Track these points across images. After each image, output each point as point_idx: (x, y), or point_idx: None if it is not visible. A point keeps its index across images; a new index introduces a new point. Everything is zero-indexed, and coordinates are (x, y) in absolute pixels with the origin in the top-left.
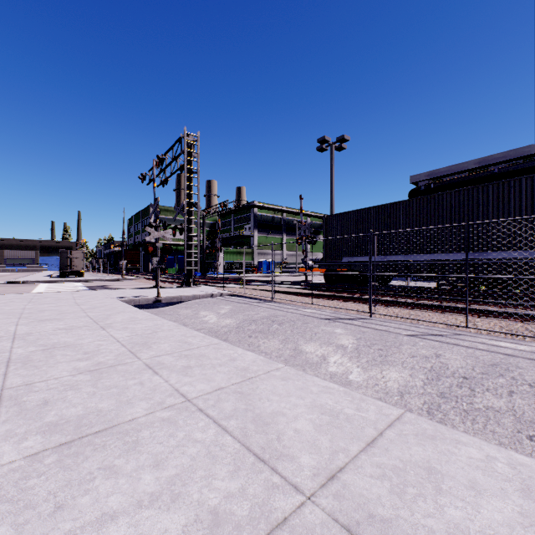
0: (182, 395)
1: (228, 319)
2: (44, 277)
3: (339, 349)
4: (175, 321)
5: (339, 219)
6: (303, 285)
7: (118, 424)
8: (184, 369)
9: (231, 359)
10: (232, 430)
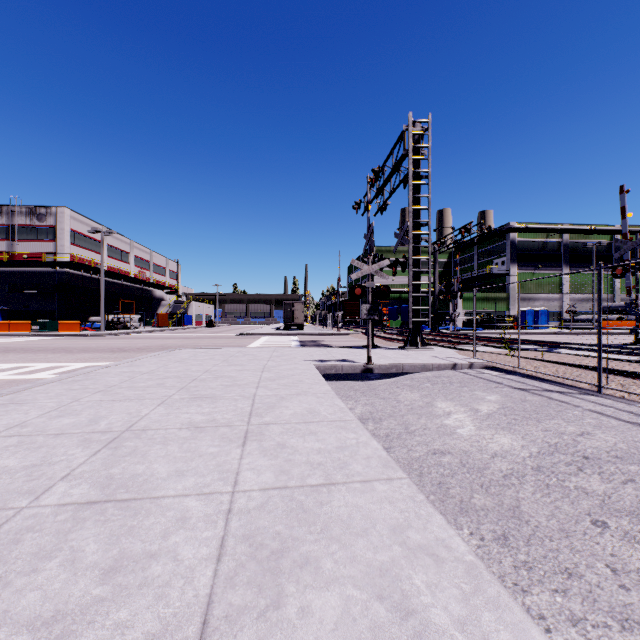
0: None
1: (503, 435)
2: (270, 330)
3: None
4: (391, 416)
5: None
6: None
7: None
8: None
9: None
10: None
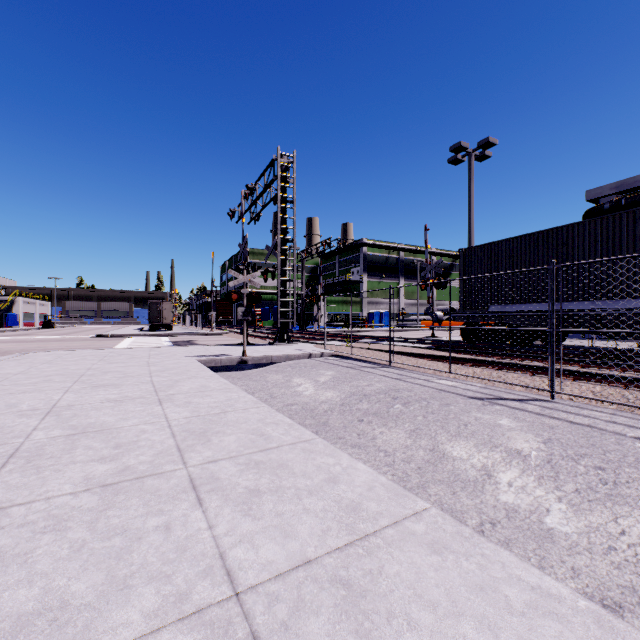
0: (228, 576)
1: (329, 391)
2: (133, 331)
3: (514, 459)
4: (261, 390)
5: (484, 252)
6: (429, 343)
7: None
8: (247, 496)
9: (329, 477)
10: None
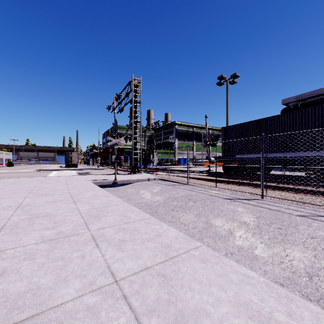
0: (112, 274)
1: (158, 196)
2: (57, 167)
3: (243, 225)
4: (124, 196)
5: (233, 129)
6: (207, 173)
7: (46, 309)
8: (119, 242)
9: (157, 234)
10: None
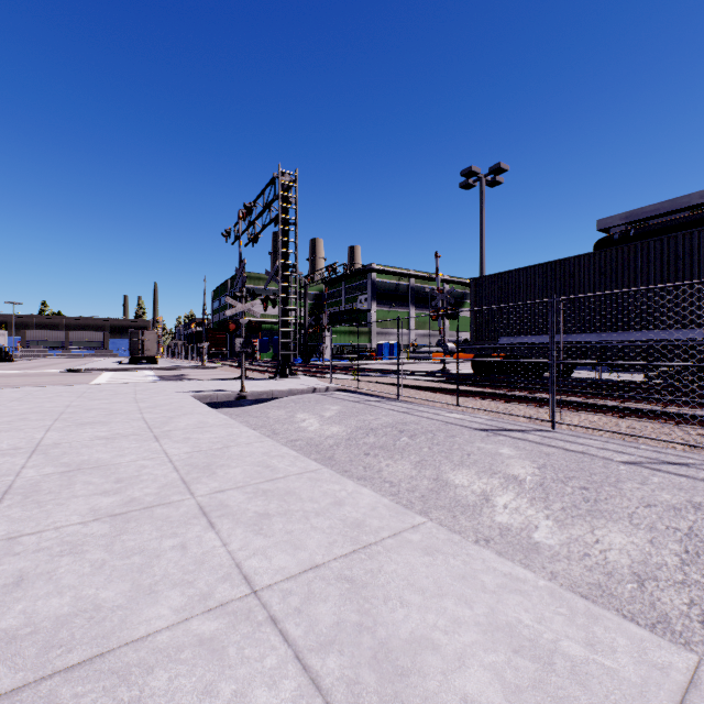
0: (246, 580)
1: (335, 426)
2: (111, 364)
3: (511, 484)
4: (262, 427)
5: (495, 282)
6: (440, 377)
7: (117, 646)
8: (257, 518)
9: (335, 501)
10: (331, 685)
